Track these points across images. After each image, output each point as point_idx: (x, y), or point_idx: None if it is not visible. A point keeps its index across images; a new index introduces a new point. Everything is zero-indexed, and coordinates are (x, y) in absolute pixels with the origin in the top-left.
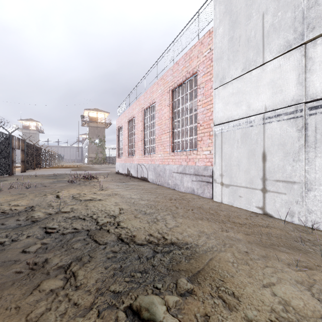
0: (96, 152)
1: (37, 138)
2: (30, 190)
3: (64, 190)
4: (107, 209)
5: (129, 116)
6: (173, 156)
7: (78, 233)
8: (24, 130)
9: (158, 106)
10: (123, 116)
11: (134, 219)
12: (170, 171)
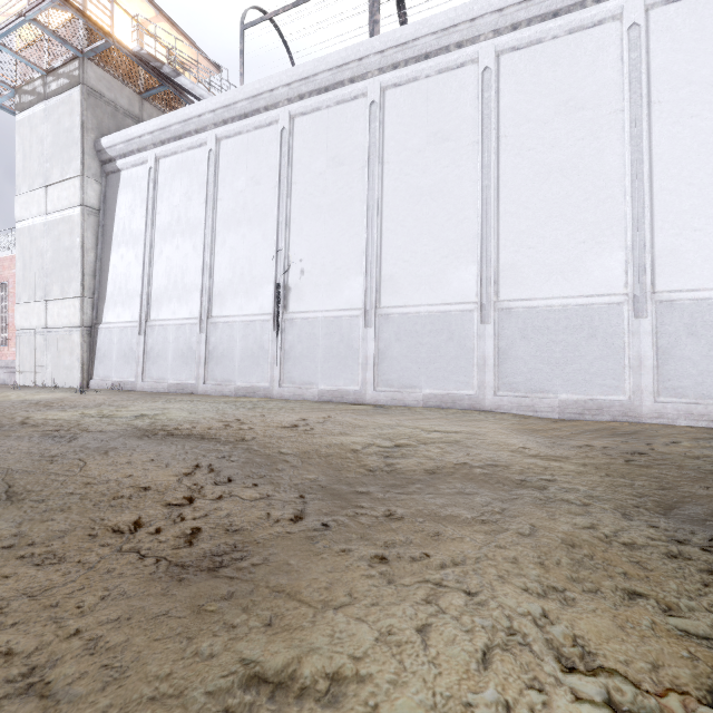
0: None
1: None
2: None
3: None
4: None
5: None
6: None
7: None
8: None
9: None
10: None
11: None
12: None
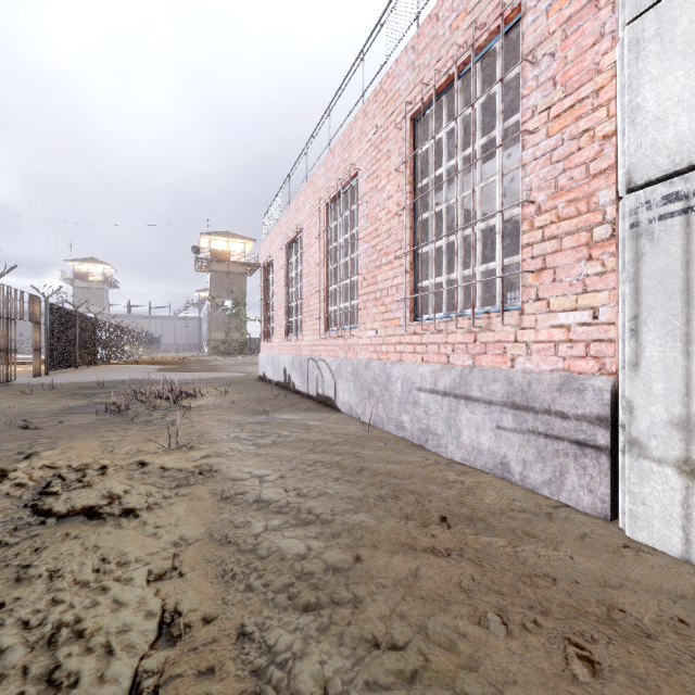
0: (227, 328)
1: (105, 298)
2: None
3: (57, 447)
4: (96, 618)
5: (289, 230)
6: (417, 334)
7: None
8: (78, 281)
9: (366, 184)
10: (274, 234)
11: None
12: (408, 386)
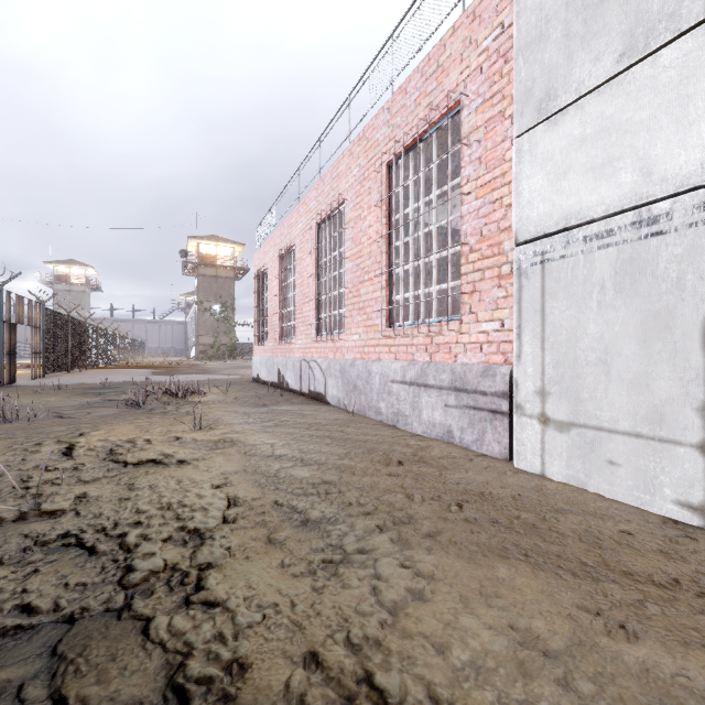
0: (215, 332)
1: (87, 301)
2: (10, 430)
3: (100, 429)
4: (190, 500)
5: (282, 244)
6: (391, 338)
7: (21, 642)
8: (58, 284)
9: (351, 212)
10: (268, 245)
11: (262, 554)
12: (384, 379)
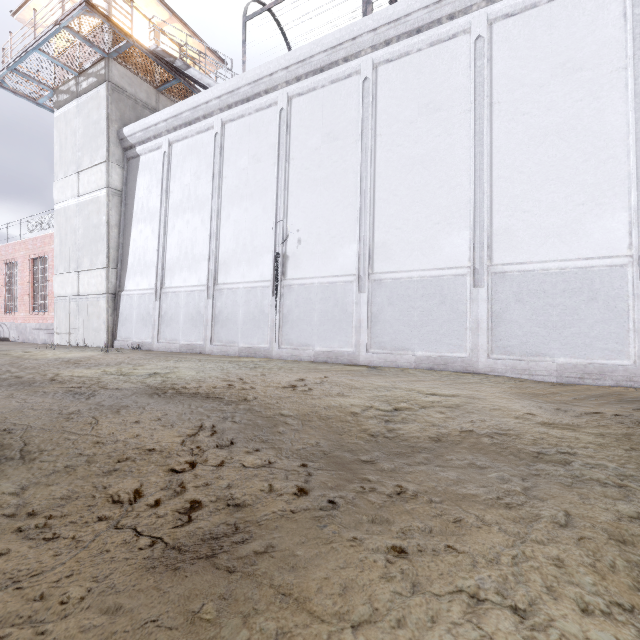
0: None
1: None
2: None
3: None
4: None
5: None
6: (33, 315)
7: None
8: None
9: (21, 267)
10: None
11: None
12: (31, 328)
